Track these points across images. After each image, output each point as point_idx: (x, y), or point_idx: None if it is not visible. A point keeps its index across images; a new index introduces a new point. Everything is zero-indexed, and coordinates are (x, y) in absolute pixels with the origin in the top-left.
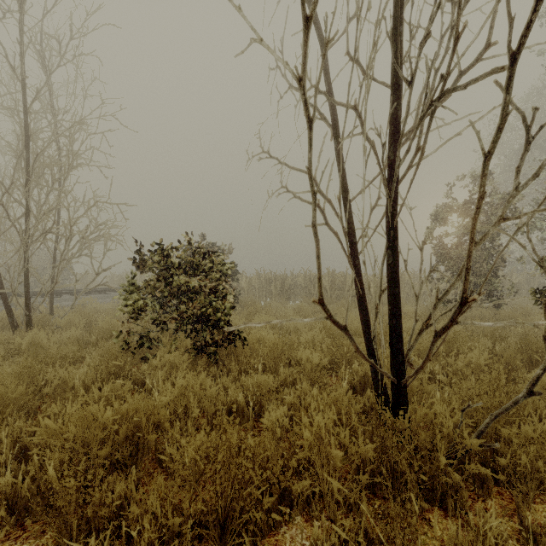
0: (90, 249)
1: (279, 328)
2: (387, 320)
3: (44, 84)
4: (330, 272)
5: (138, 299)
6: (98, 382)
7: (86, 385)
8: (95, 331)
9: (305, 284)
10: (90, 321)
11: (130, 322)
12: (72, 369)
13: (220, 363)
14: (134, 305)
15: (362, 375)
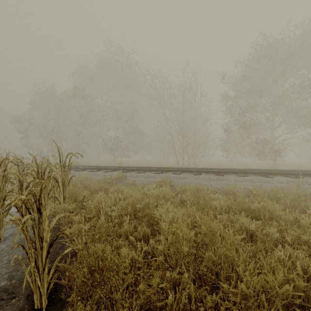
0: None
1: None
2: None
3: None
4: None
5: None
6: None
7: None
8: None
9: None
10: None
11: None
12: None
13: None
14: None
15: None
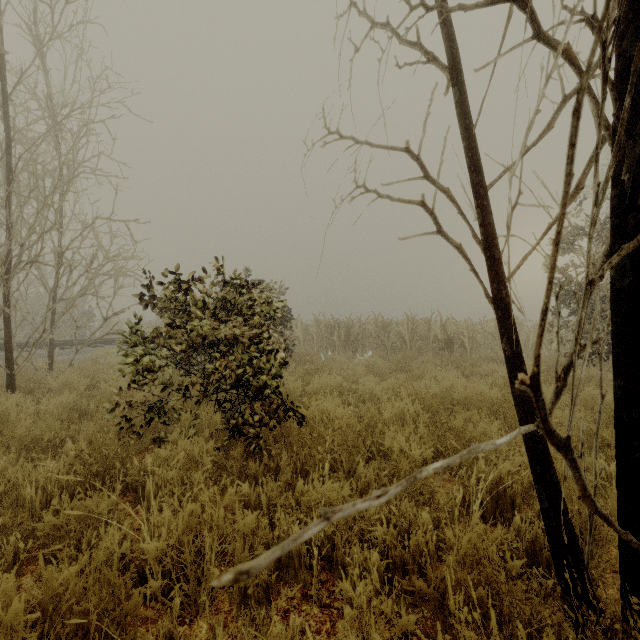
0: (94, 286)
1: (347, 392)
2: (502, 384)
3: (32, 63)
4: (410, 318)
5: (142, 354)
6: (71, 487)
7: (49, 493)
8: (95, 397)
9: (377, 333)
10: (97, 381)
11: (133, 389)
12: (29, 467)
13: (264, 453)
14: (135, 364)
15: (493, 482)
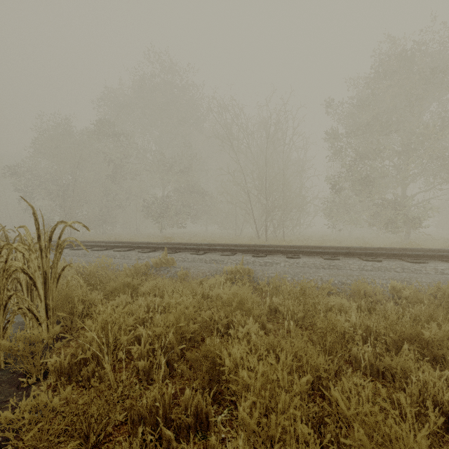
0: None
1: None
2: None
3: None
4: None
5: None
6: None
7: None
8: None
9: None
10: None
11: None
12: None
13: None
14: None
15: None
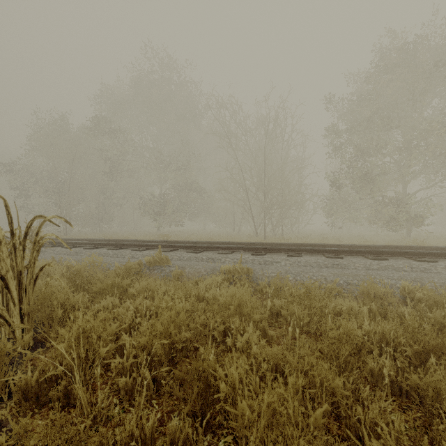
0: None
1: None
2: None
3: None
4: None
5: None
6: None
7: None
8: None
9: None
10: None
11: None
12: None
13: None
14: None
15: None
